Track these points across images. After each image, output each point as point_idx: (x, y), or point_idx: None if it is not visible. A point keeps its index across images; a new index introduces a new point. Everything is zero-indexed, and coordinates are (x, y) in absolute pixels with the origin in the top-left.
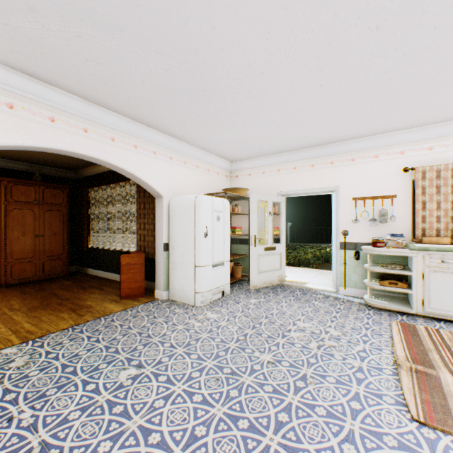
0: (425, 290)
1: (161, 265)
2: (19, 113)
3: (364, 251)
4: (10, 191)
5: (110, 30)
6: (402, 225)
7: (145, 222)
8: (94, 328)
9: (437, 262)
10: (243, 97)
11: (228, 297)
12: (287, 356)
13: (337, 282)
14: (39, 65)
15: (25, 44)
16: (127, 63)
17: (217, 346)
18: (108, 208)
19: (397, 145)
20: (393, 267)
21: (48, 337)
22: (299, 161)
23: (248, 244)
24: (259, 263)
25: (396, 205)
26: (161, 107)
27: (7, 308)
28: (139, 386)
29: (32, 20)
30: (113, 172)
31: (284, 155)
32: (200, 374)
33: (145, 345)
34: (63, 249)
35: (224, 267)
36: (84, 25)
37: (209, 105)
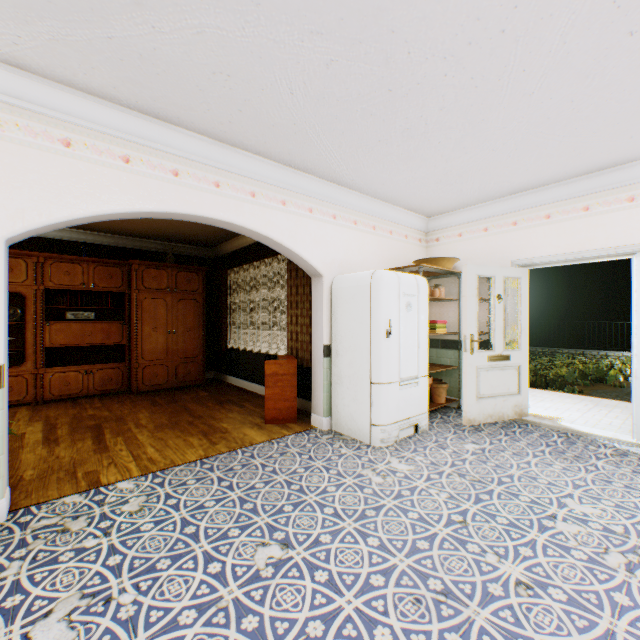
0: None
1: (319, 377)
2: (136, 168)
3: None
4: (142, 276)
5: (241, 8)
6: None
7: (297, 314)
8: (227, 465)
9: None
10: (457, 91)
11: (424, 436)
12: (558, 576)
13: None
14: (157, 95)
15: (136, 65)
16: (268, 65)
17: (412, 528)
18: (251, 295)
19: None
20: None
21: (171, 472)
22: (556, 204)
23: (456, 349)
24: (479, 382)
25: None
26: (319, 136)
27: (133, 423)
28: (283, 584)
29: (140, 22)
30: (257, 245)
31: (527, 195)
32: (385, 582)
33: (295, 505)
34: (198, 349)
35: (418, 387)
36: (205, 9)
37: (396, 119)
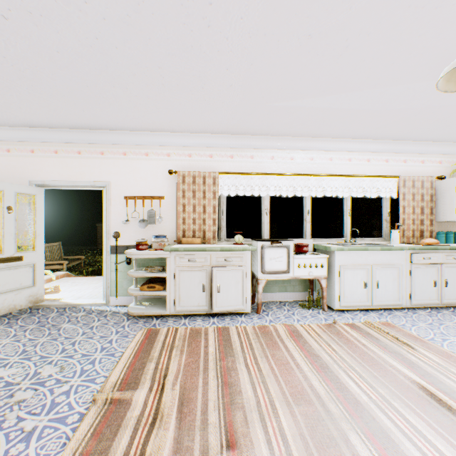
0: (176, 290)
1: None
2: None
3: (127, 255)
4: None
5: None
6: (169, 226)
7: None
8: None
9: (185, 262)
10: None
11: None
12: None
13: (109, 291)
14: None
15: None
16: None
17: None
18: None
19: (165, 147)
20: (154, 269)
21: None
22: (62, 144)
23: None
24: None
25: (165, 207)
26: None
27: None
28: None
29: None
30: None
31: (40, 131)
32: None
33: None
34: None
35: None
36: None
37: None
